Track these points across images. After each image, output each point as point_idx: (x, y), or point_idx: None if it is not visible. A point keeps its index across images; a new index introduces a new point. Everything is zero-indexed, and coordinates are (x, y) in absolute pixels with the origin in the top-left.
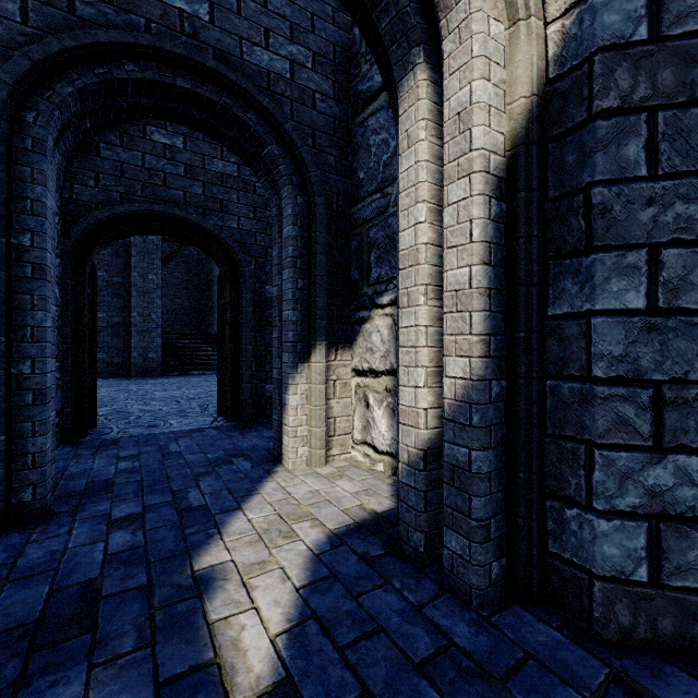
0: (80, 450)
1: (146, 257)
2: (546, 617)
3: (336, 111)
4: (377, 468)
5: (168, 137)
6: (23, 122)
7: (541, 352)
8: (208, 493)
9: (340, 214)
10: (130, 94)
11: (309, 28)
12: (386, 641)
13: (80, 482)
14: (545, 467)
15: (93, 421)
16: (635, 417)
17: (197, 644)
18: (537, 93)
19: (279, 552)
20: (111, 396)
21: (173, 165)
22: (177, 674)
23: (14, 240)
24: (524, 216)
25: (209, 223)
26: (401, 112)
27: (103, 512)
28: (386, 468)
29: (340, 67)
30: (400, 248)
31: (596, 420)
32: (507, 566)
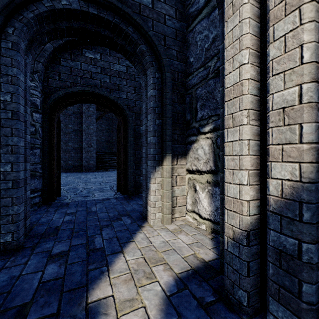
0: (49, 208)
1: (89, 118)
2: None
3: (177, 25)
4: (201, 227)
5: (93, 54)
6: (6, 33)
7: None
8: (106, 239)
9: (179, 83)
10: (65, 19)
11: None
12: None
13: (43, 227)
14: None
15: (59, 193)
16: None
17: None
18: None
19: (143, 291)
20: (72, 180)
21: (95, 68)
22: None
23: (2, 98)
24: None
25: (112, 95)
26: None
27: (48, 248)
28: (207, 228)
29: (179, 0)
30: (226, 86)
31: None
32: None
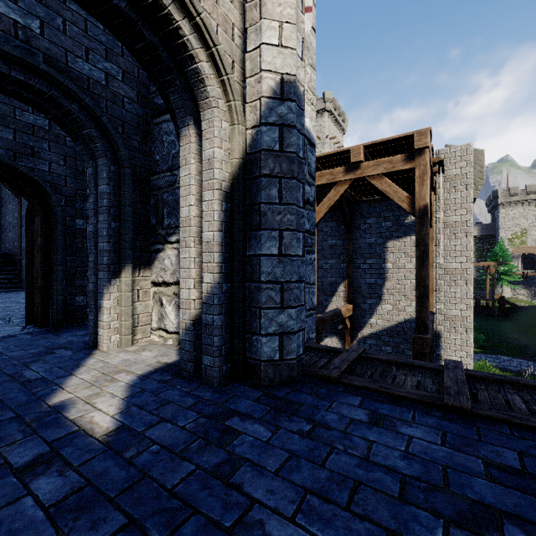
0: None
1: None
2: (245, 384)
3: (139, 112)
4: (168, 343)
5: None
6: None
7: (244, 271)
8: (42, 371)
9: (142, 180)
10: None
11: (119, 53)
12: (173, 404)
13: None
14: (246, 320)
15: None
16: (275, 296)
17: (67, 427)
18: (242, 158)
19: (108, 388)
20: None
21: None
22: (59, 437)
23: None
24: (237, 211)
25: (21, 164)
26: (182, 145)
27: None
28: (174, 342)
29: (142, 83)
30: (181, 216)
31: (262, 298)
32: (230, 367)
